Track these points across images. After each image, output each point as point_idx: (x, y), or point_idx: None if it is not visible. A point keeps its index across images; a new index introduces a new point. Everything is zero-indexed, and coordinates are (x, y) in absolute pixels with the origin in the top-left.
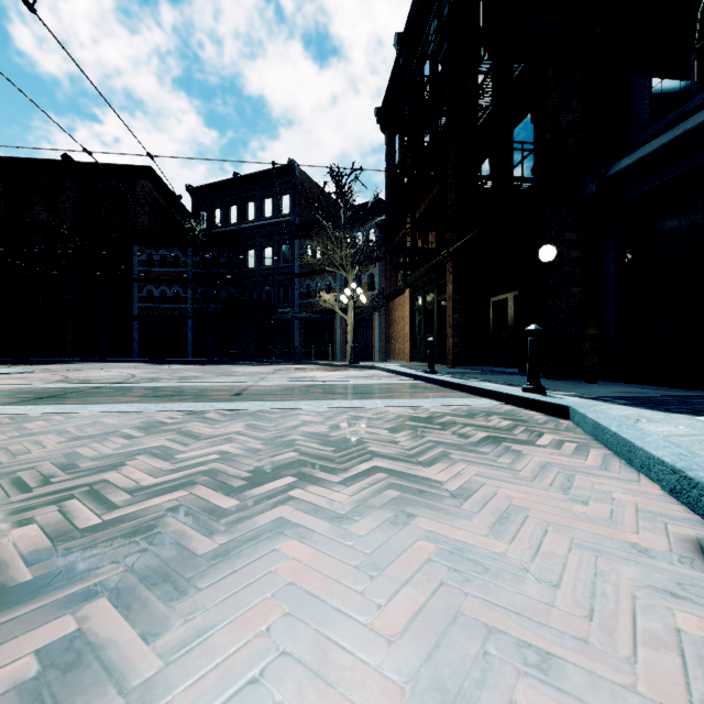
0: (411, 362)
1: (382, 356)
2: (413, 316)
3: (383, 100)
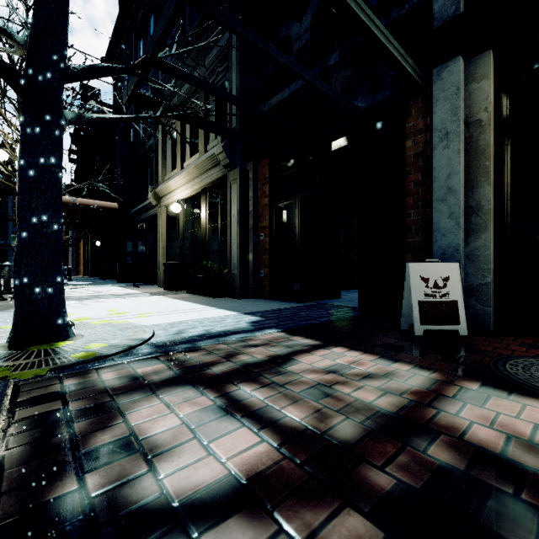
0: (84, 276)
1: (74, 273)
2: (85, 253)
3: (73, 132)
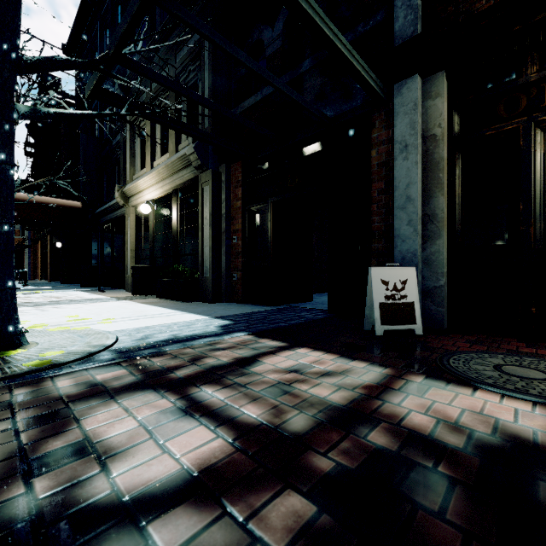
0: (42, 280)
1: (31, 277)
2: (43, 255)
3: (30, 122)
